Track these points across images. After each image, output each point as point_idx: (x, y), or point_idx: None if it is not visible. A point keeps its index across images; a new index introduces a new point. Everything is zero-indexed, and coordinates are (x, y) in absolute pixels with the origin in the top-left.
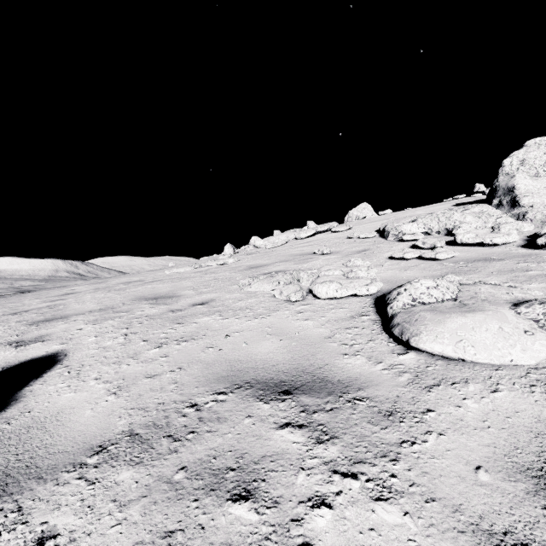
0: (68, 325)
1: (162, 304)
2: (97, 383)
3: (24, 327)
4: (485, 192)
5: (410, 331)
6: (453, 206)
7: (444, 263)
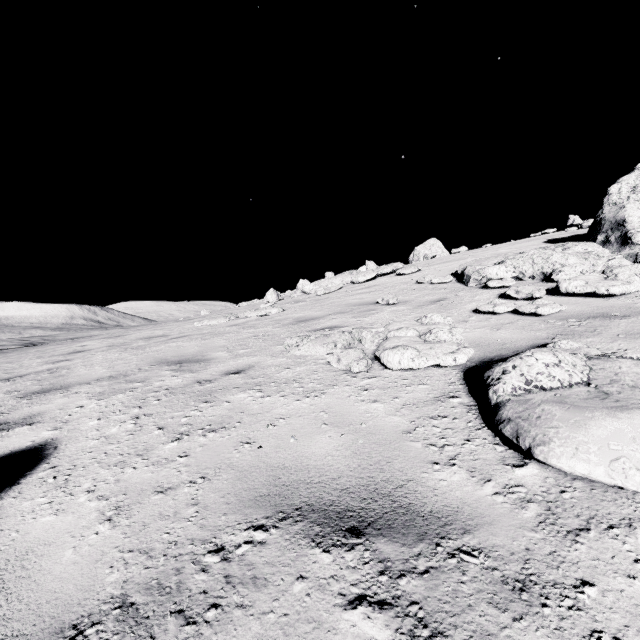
0: (67, 400)
1: (187, 371)
2: (89, 499)
3: (13, 400)
4: (581, 225)
5: (532, 435)
6: (544, 242)
7: (549, 320)
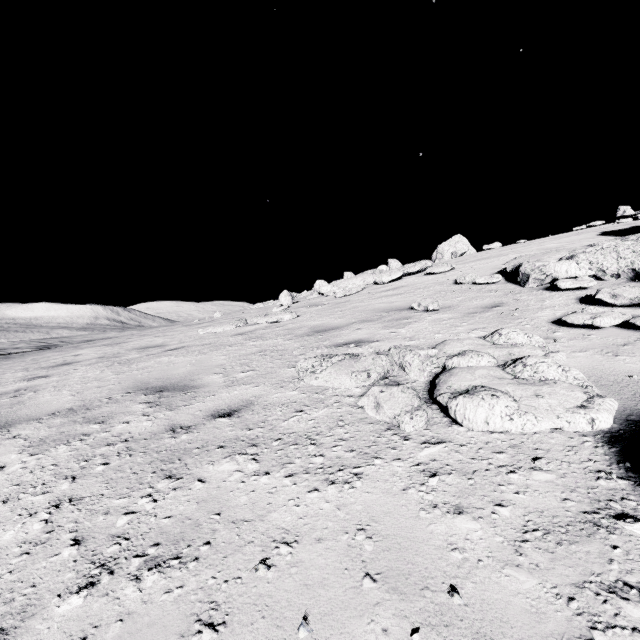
0: None
1: (165, 406)
2: None
3: None
4: (637, 216)
5: None
6: (600, 235)
7: None
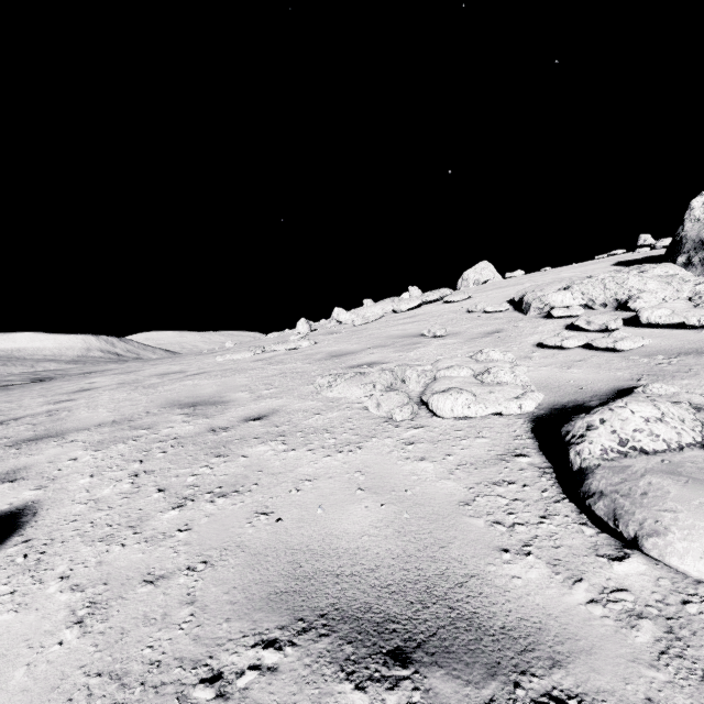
0: (60, 450)
1: (201, 415)
2: (60, 589)
3: None
4: (654, 245)
5: (637, 518)
6: (613, 265)
7: (631, 357)
